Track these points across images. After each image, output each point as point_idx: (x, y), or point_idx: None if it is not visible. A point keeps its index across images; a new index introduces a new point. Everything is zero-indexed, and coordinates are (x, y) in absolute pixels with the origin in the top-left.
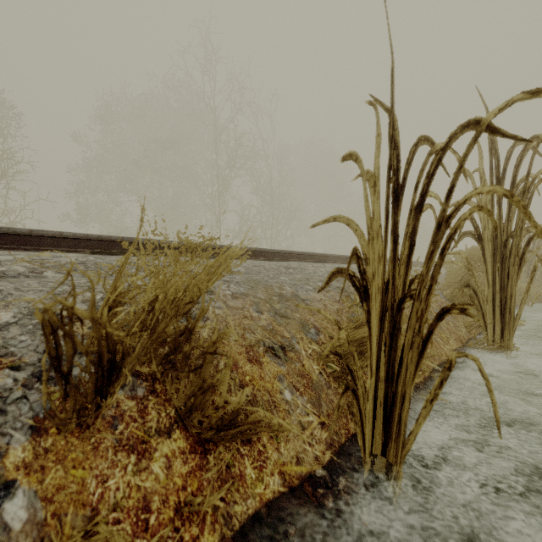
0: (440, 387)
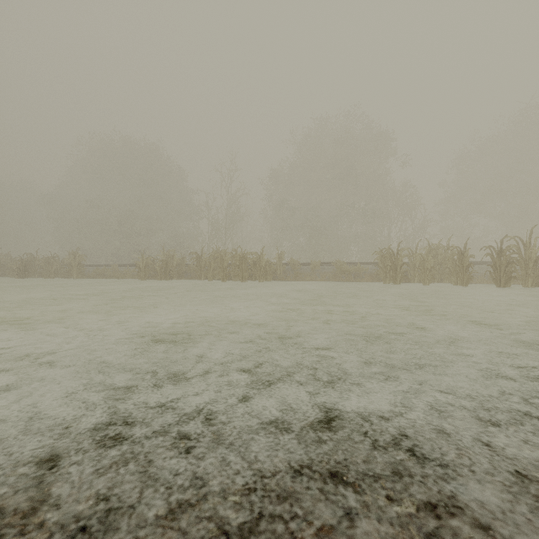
0: None
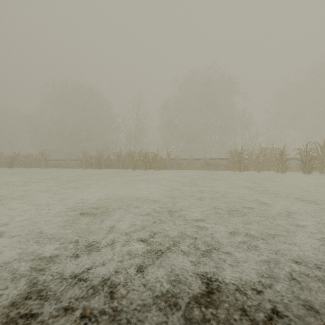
0: None
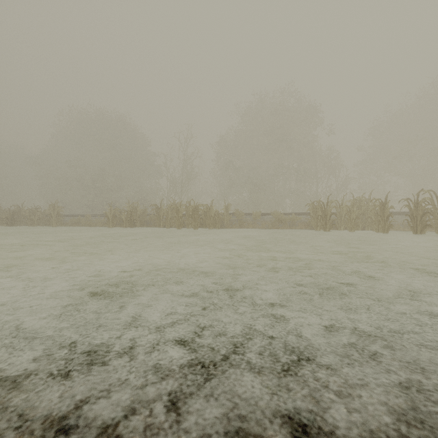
0: None
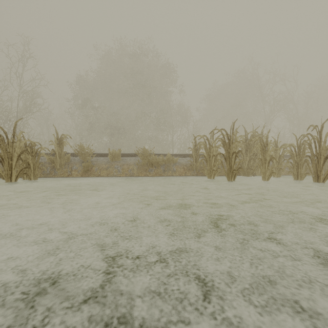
0: (327, 167)
